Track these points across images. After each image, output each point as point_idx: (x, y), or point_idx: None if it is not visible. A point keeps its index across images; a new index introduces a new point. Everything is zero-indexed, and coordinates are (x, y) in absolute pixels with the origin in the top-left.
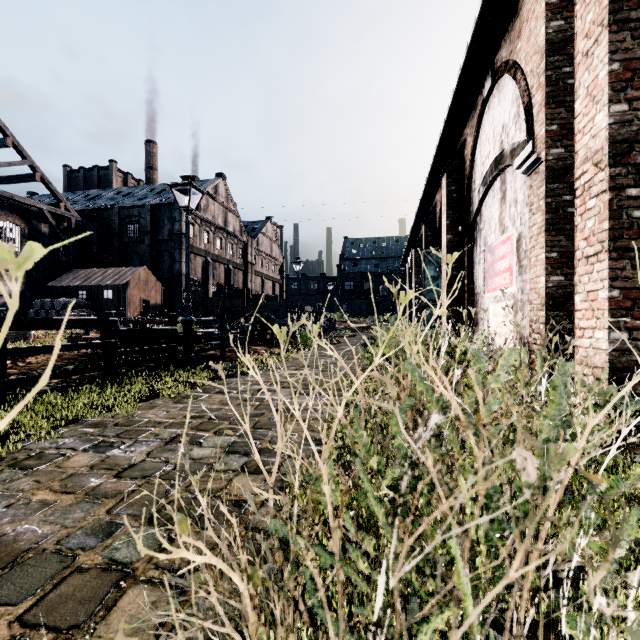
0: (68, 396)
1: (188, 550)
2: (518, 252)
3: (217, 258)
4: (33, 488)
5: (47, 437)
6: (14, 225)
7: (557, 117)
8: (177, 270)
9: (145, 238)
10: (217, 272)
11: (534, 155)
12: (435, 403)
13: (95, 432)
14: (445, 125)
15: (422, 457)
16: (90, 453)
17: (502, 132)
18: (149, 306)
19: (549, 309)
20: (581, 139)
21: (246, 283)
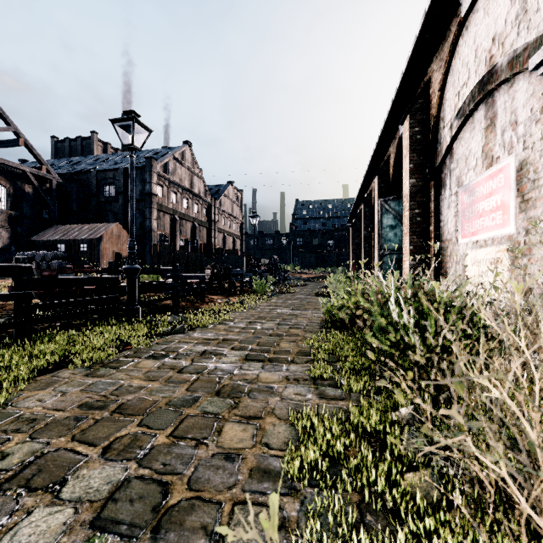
0: None
1: None
2: (519, 184)
3: (184, 216)
4: None
5: None
6: None
7: None
8: (147, 226)
9: (119, 198)
10: (184, 229)
11: None
12: None
13: None
14: (409, 62)
15: None
16: None
17: (492, 45)
18: (121, 258)
19: None
20: None
21: (210, 239)
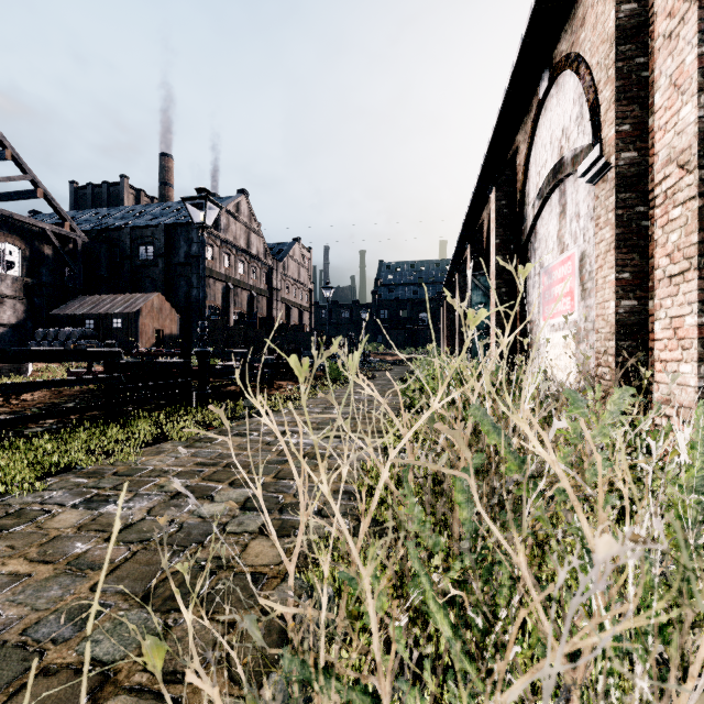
0: (63, 439)
1: (187, 643)
2: (581, 273)
3: (239, 283)
4: (4, 556)
5: (30, 490)
6: (14, 247)
7: (629, 115)
8: (194, 297)
9: (159, 261)
10: (239, 299)
11: (602, 160)
12: (515, 463)
13: (89, 483)
14: (495, 131)
15: (509, 549)
16: (80, 510)
17: (562, 137)
18: (163, 336)
19: (620, 339)
20: (662, 137)
21: (271, 311)
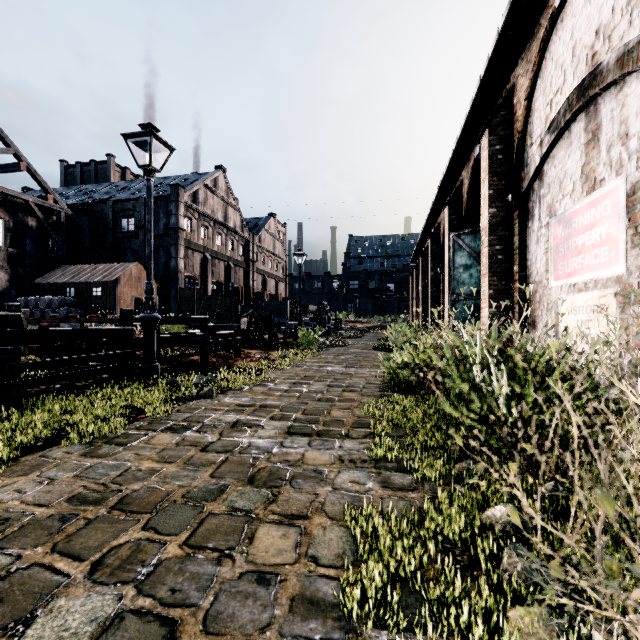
0: None
1: None
2: (632, 212)
3: (216, 255)
4: None
5: None
6: None
7: None
8: (173, 266)
9: (140, 233)
10: (217, 269)
11: None
12: None
13: None
14: (488, 65)
15: None
16: None
17: (595, 40)
18: (142, 304)
19: None
20: None
21: (247, 281)
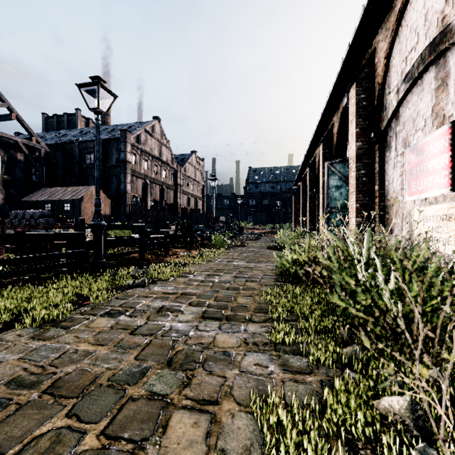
0: None
1: None
2: None
3: (154, 180)
4: None
5: None
6: None
7: None
8: (122, 189)
9: None
10: (154, 191)
11: None
12: None
13: None
14: (356, 33)
15: None
16: None
17: (445, 5)
18: None
19: None
20: None
21: (176, 199)
